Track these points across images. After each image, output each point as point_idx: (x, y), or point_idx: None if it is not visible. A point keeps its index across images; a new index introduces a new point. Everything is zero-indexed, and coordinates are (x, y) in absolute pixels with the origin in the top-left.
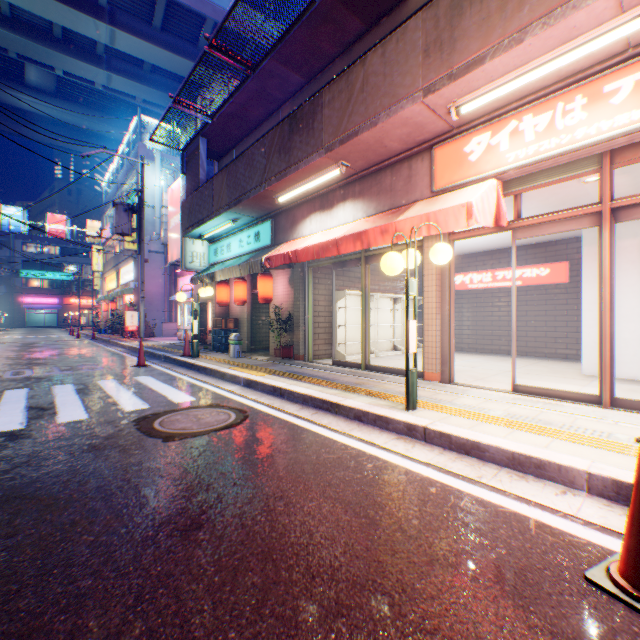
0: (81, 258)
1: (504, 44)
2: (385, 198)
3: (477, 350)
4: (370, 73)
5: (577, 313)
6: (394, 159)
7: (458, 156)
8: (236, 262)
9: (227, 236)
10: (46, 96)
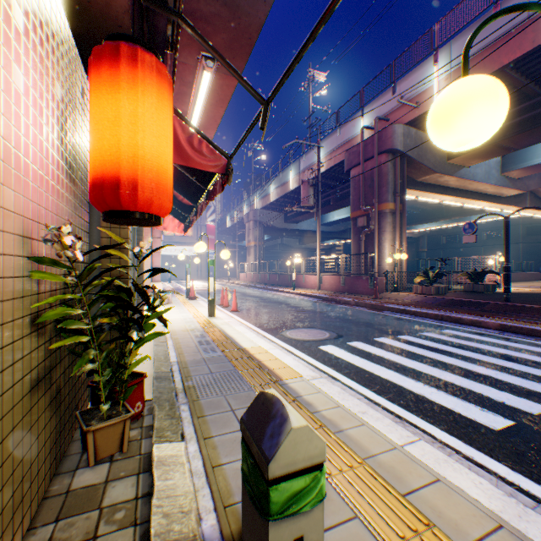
0: None
1: None
2: None
3: None
4: None
5: None
6: None
7: None
8: None
9: None
10: None
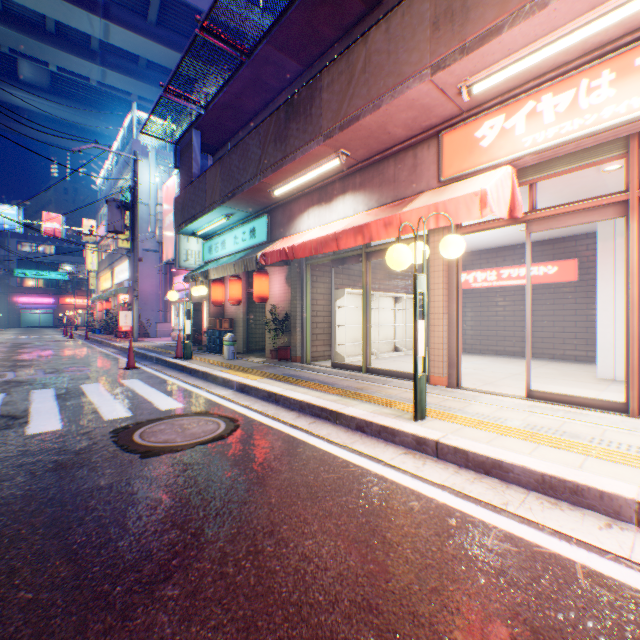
0: (77, 257)
1: (525, 10)
2: (388, 189)
3: (481, 351)
4: (373, 51)
5: (587, 313)
6: (398, 147)
7: (468, 142)
8: (231, 259)
9: (222, 233)
10: (40, 92)
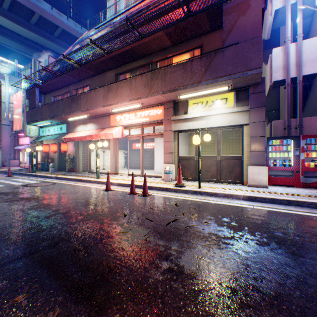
0: None
1: (115, 103)
2: (100, 125)
3: None
4: (92, 96)
5: None
6: (102, 115)
7: (115, 119)
8: (52, 137)
9: (48, 126)
10: None
